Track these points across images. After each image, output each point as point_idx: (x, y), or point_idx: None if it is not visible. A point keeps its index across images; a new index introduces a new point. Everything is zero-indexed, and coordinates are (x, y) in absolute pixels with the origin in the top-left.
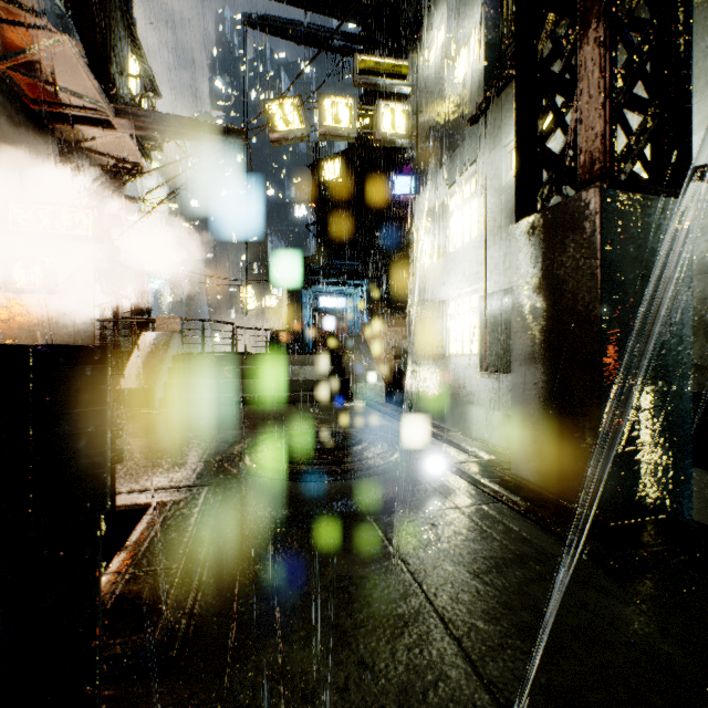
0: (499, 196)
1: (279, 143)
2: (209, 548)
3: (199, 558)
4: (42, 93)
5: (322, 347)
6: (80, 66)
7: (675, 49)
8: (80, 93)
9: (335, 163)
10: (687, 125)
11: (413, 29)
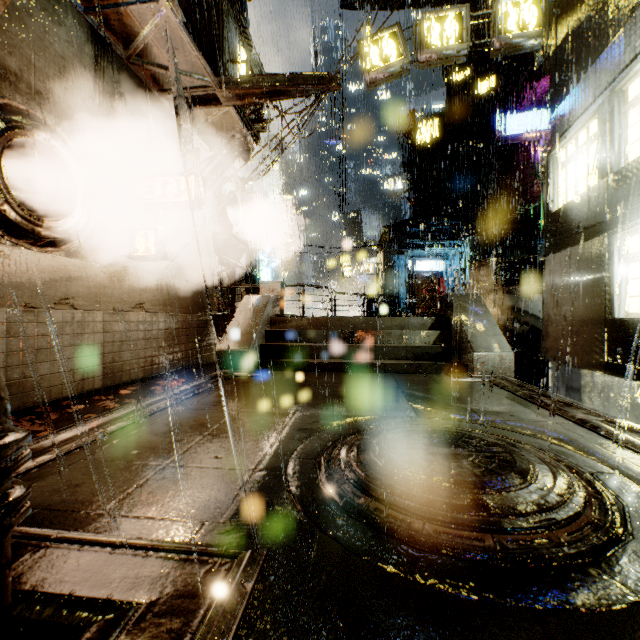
0: None
1: (375, 85)
2: None
3: None
4: (163, 81)
5: (421, 310)
6: (183, 36)
7: None
8: (189, 71)
9: (432, 124)
10: None
11: None
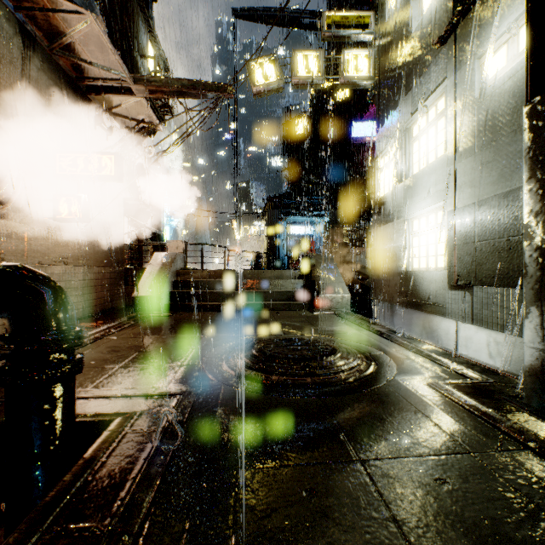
0: (472, 108)
1: (259, 95)
2: (158, 489)
3: (138, 512)
4: (82, 70)
5: (294, 265)
6: (104, 42)
7: None
8: (107, 67)
9: (305, 119)
10: None
11: None
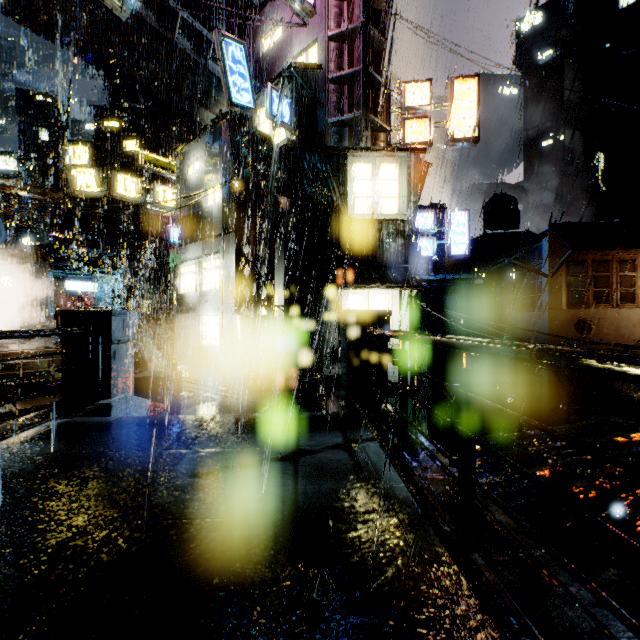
0: (229, 277)
1: (77, 195)
2: None
3: None
4: None
5: None
6: None
7: (272, 279)
8: None
9: (76, 149)
10: (274, 299)
11: (178, 145)
